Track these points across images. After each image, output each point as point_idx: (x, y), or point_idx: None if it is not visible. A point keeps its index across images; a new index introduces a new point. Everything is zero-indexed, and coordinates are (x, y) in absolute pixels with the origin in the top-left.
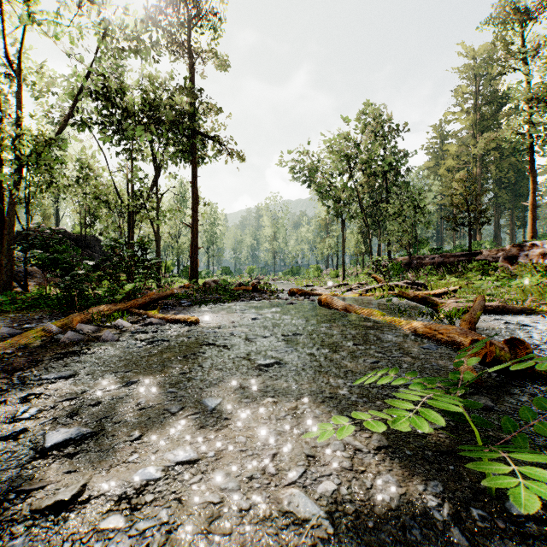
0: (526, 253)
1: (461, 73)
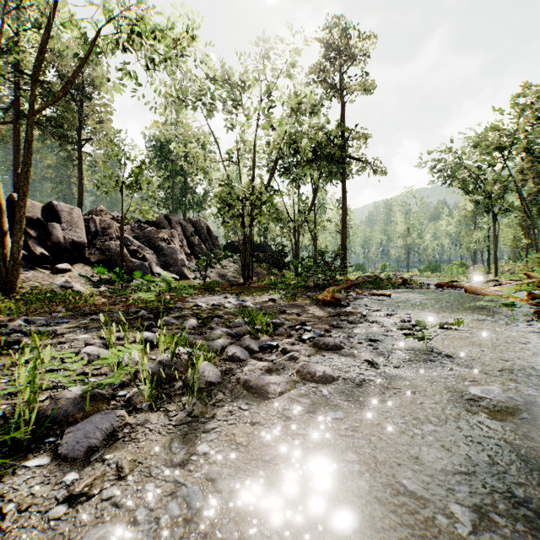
0: None
1: None
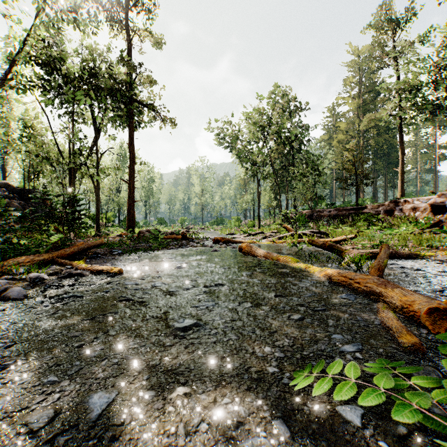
0: (401, 207)
1: (349, 67)
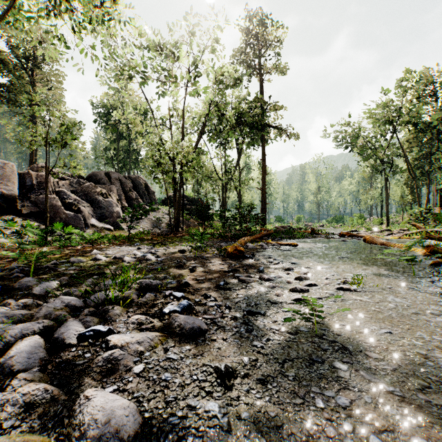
0: None
1: None
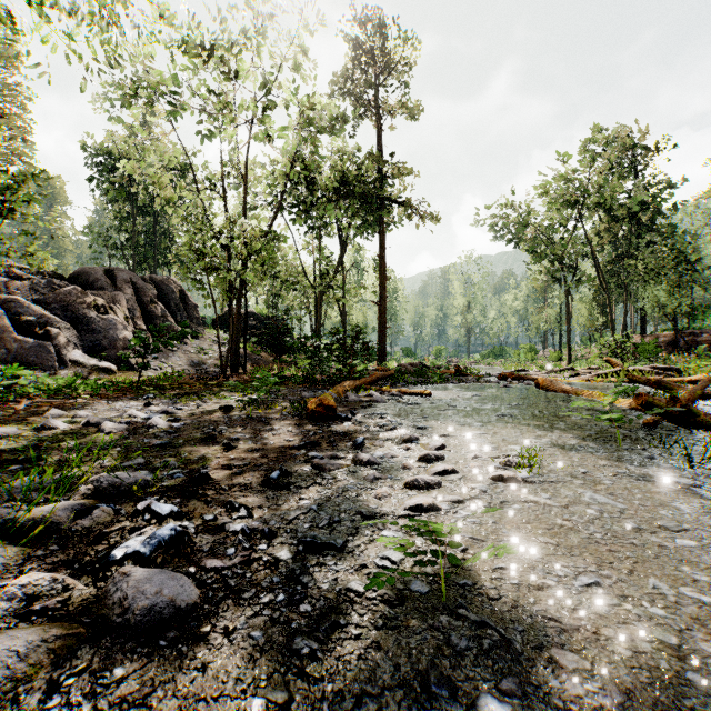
0: None
1: None
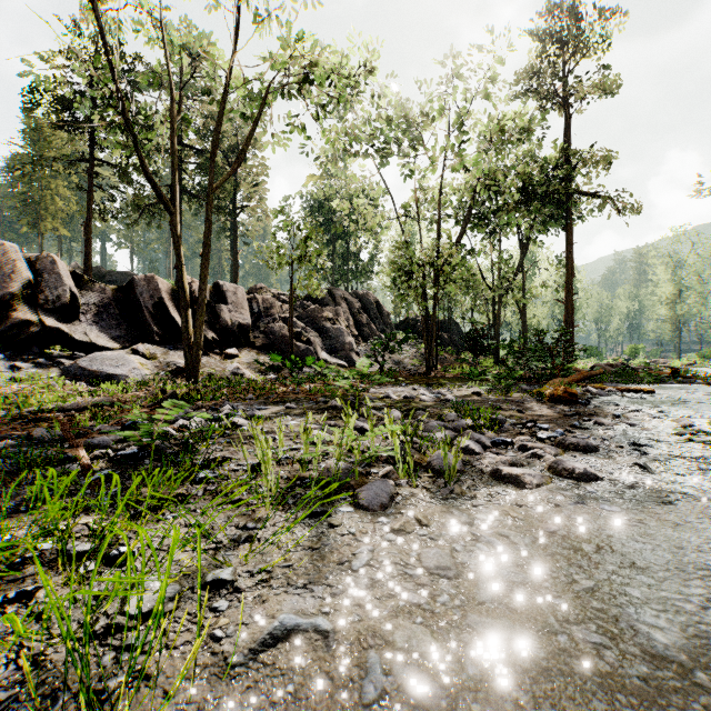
0: None
1: None
